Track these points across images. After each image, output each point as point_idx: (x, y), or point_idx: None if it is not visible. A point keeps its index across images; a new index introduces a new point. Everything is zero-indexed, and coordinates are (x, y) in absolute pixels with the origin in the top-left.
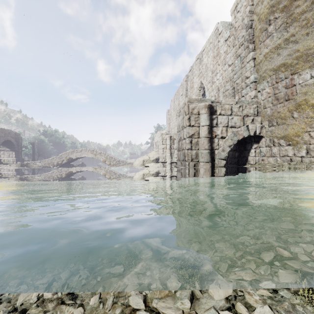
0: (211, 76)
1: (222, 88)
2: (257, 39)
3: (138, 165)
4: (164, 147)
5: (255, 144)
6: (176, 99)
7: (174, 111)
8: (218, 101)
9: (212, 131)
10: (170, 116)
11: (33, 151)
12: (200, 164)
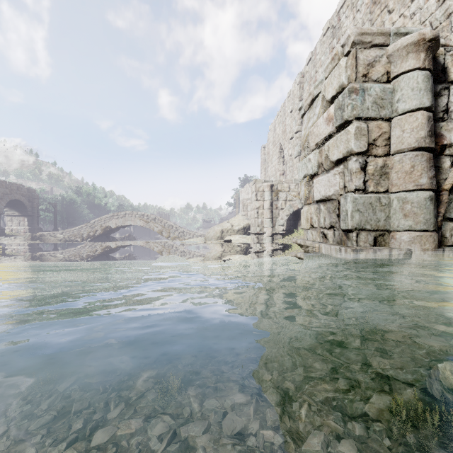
0: None
1: None
2: None
3: (212, 238)
4: (259, 205)
5: None
6: (278, 125)
7: (274, 145)
8: (446, 44)
9: (435, 131)
10: (268, 155)
11: (55, 217)
12: (399, 238)
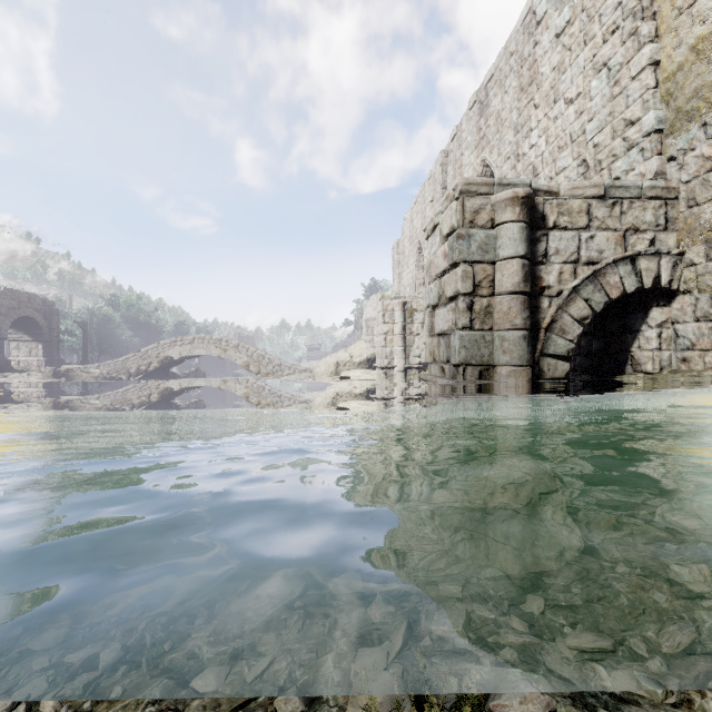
0: (512, 141)
1: (545, 166)
2: (666, 6)
3: (323, 374)
4: (387, 330)
5: (660, 315)
6: (416, 215)
7: (411, 243)
8: (550, 190)
9: (534, 274)
10: (403, 255)
11: (84, 343)
12: (500, 372)
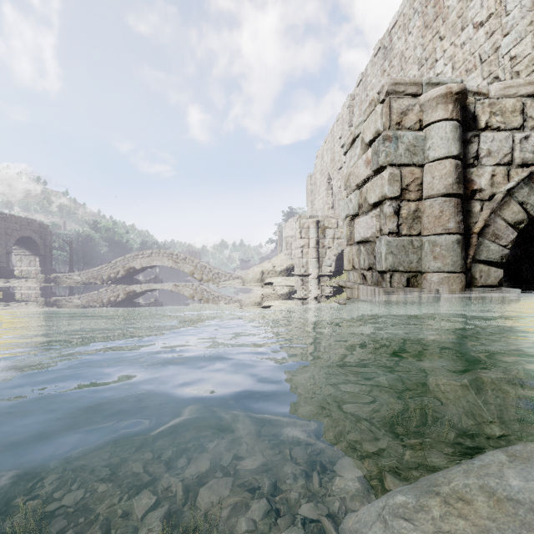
0: (416, 74)
1: None
2: None
3: (251, 280)
4: (303, 244)
5: None
6: (326, 152)
7: (322, 175)
8: (479, 91)
9: (465, 177)
10: (315, 186)
11: (70, 256)
12: (430, 279)
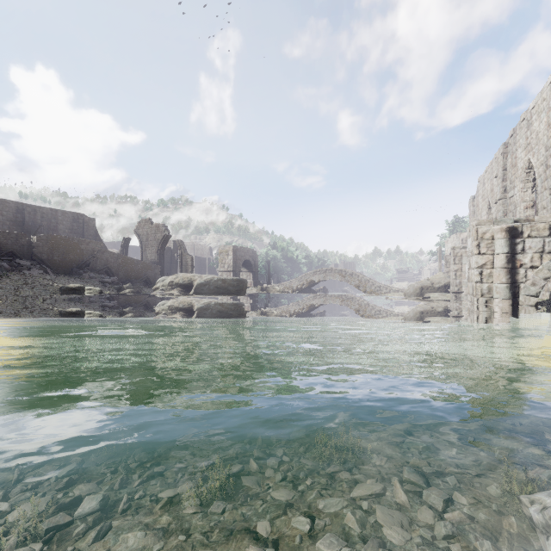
0: (544, 155)
1: None
2: None
3: (411, 294)
4: (457, 268)
5: None
6: (487, 181)
7: (483, 200)
8: (528, 219)
9: (515, 259)
10: (477, 208)
11: (268, 272)
12: (495, 301)
